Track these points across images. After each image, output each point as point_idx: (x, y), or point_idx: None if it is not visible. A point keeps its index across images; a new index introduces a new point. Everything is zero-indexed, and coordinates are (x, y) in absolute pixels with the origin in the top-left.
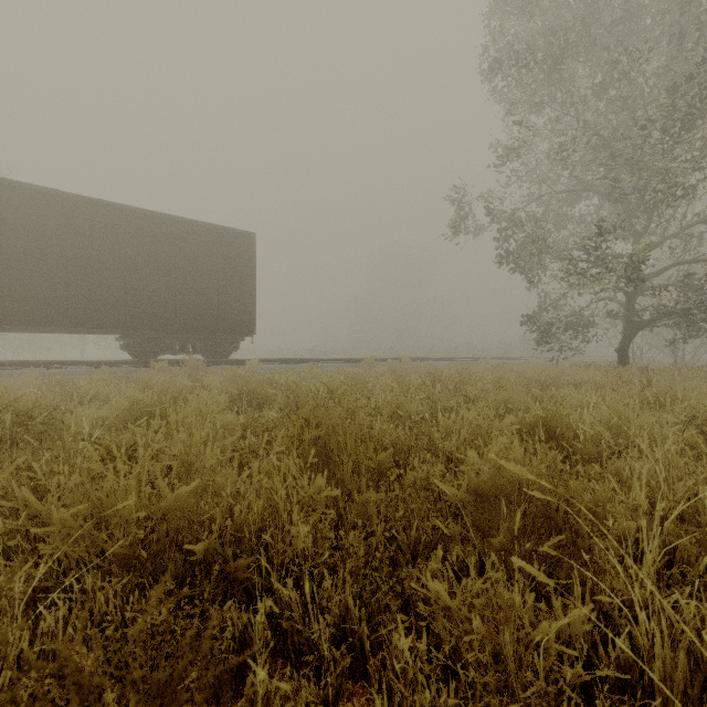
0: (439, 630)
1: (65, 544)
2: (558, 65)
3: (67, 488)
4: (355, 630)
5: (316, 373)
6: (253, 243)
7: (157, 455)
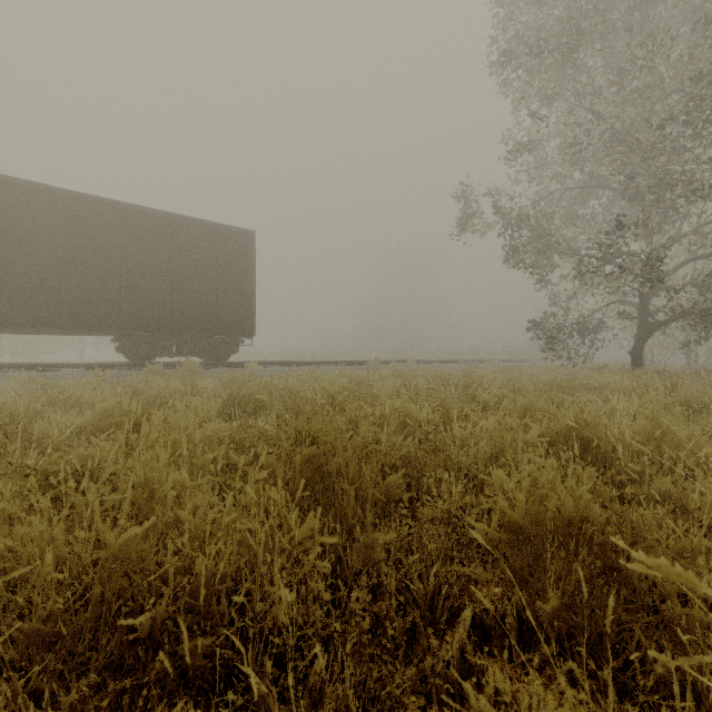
0: None
1: None
2: (571, 54)
3: None
4: None
5: (318, 376)
6: (253, 242)
7: (111, 481)
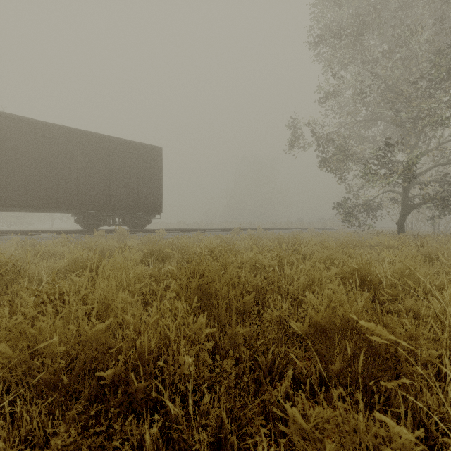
0: (293, 440)
1: (5, 371)
2: (359, 37)
3: (8, 327)
4: (227, 438)
5: (201, 238)
6: (161, 154)
7: (84, 299)
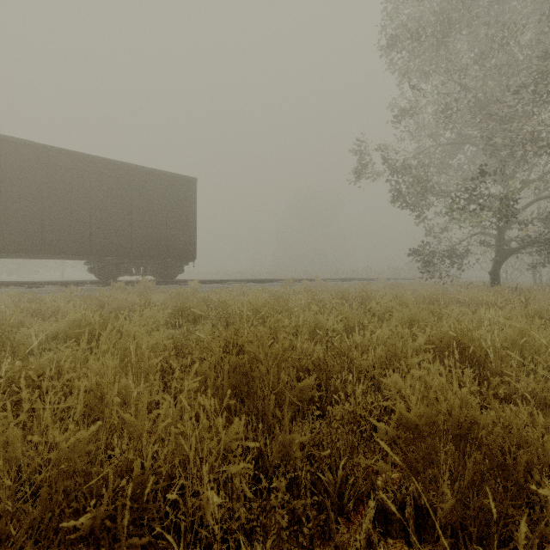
0: None
1: None
2: (444, 38)
3: None
4: None
5: (245, 292)
6: (195, 186)
7: (67, 386)
